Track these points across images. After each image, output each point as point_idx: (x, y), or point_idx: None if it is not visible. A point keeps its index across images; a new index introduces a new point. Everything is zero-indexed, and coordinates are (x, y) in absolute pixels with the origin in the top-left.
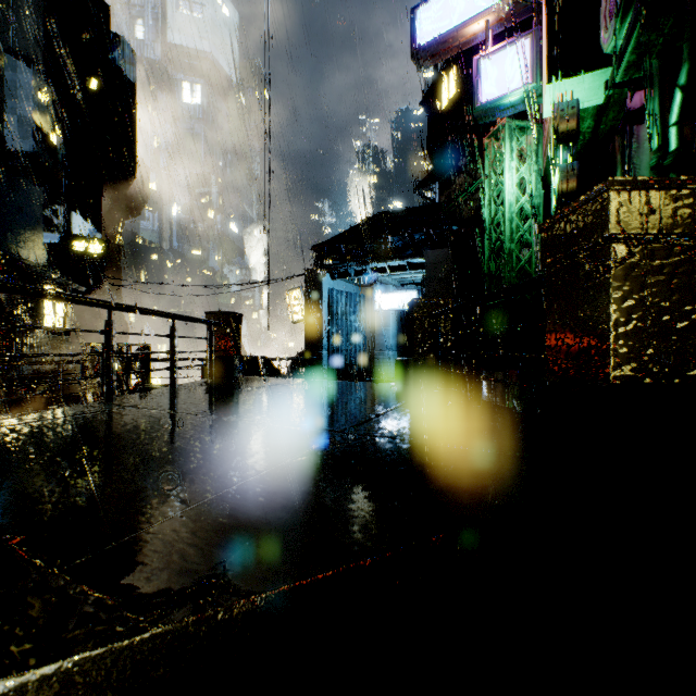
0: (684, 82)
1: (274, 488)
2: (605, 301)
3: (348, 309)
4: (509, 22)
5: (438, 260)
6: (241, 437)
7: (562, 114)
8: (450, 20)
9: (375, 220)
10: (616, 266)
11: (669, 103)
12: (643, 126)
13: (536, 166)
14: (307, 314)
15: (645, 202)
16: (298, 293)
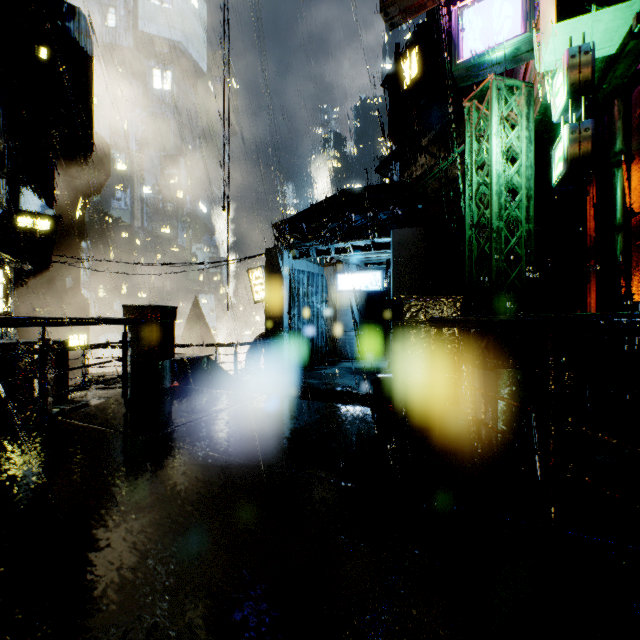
0: None
1: None
2: None
3: (310, 289)
4: None
5: (405, 240)
6: None
7: (573, 61)
8: None
9: (338, 197)
10: None
11: None
12: None
13: (527, 132)
14: (267, 295)
15: None
16: (259, 272)
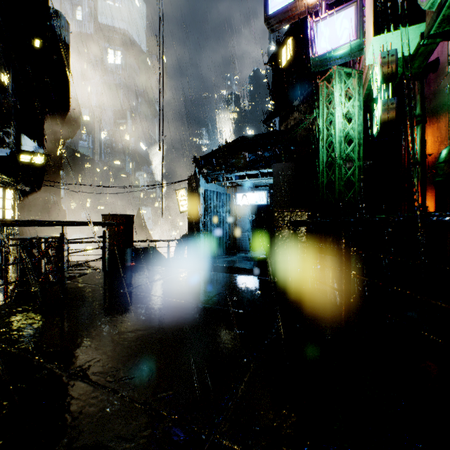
0: None
1: None
2: None
3: (218, 204)
4: None
5: (282, 170)
6: None
7: (384, 60)
8: None
9: (237, 141)
10: None
11: None
12: (436, 74)
13: (358, 102)
14: (189, 208)
15: None
16: (183, 192)
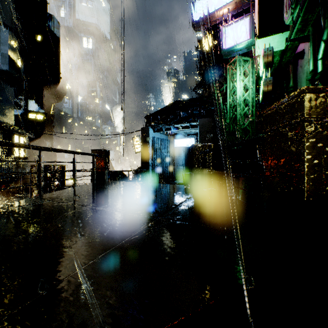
0: (326, 38)
1: (118, 261)
2: (301, 154)
3: (161, 146)
4: (239, 9)
5: (205, 123)
6: (104, 221)
7: (265, 54)
8: (211, 8)
9: (174, 104)
10: (308, 135)
11: (317, 49)
12: (303, 60)
13: (252, 79)
14: (142, 149)
15: (324, 100)
16: (138, 138)
